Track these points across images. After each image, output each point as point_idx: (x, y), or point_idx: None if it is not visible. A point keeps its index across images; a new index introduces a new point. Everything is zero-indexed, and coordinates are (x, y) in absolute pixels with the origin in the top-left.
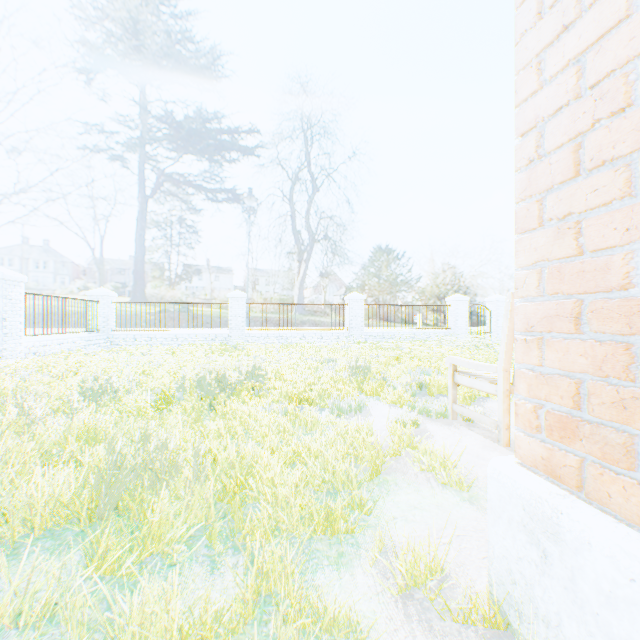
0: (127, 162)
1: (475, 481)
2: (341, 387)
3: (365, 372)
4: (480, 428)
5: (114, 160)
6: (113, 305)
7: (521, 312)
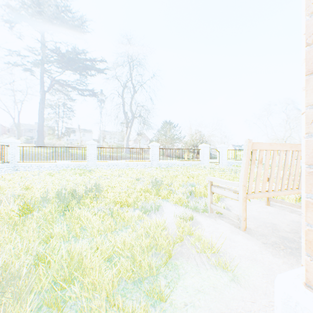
0: (32, 71)
1: (233, 261)
2: (147, 194)
3: (160, 185)
4: (226, 218)
5: (24, 69)
6: (18, 148)
7: (309, 147)
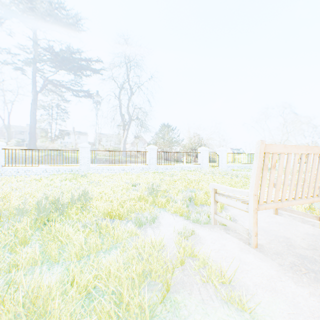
0: (22, 69)
1: (248, 293)
2: (142, 203)
3: (157, 191)
4: (233, 231)
5: (14, 67)
6: (3, 150)
7: None
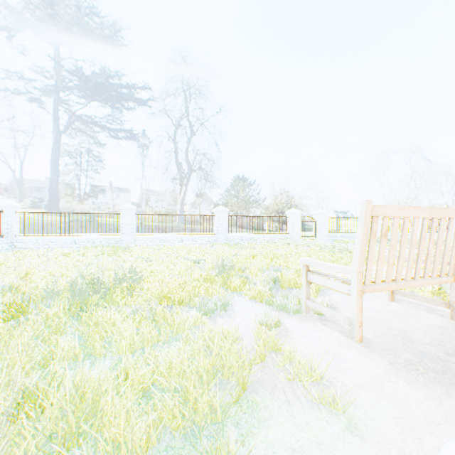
0: (40, 101)
1: (347, 394)
2: (209, 285)
3: (229, 270)
4: (331, 322)
5: (29, 99)
6: (17, 214)
7: None
